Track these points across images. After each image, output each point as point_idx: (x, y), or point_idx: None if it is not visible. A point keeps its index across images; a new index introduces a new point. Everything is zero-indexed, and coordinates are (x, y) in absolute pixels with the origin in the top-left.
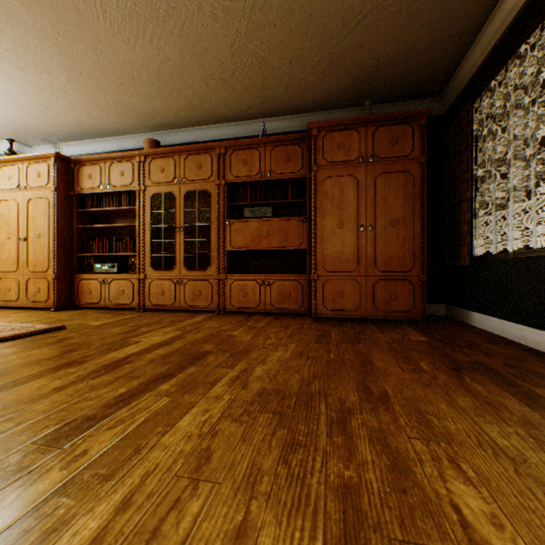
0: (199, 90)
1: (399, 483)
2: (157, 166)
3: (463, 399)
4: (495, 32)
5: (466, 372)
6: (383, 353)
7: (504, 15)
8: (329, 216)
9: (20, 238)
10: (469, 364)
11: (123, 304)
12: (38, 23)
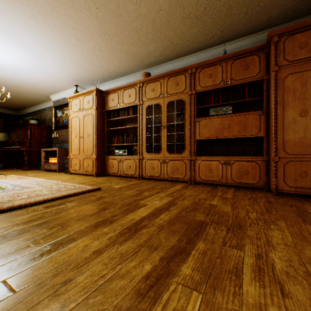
0: (178, 30)
1: None
2: (150, 88)
3: None
4: None
5: None
6: None
7: None
8: (290, 107)
9: (80, 137)
10: None
11: (130, 174)
12: (87, 3)
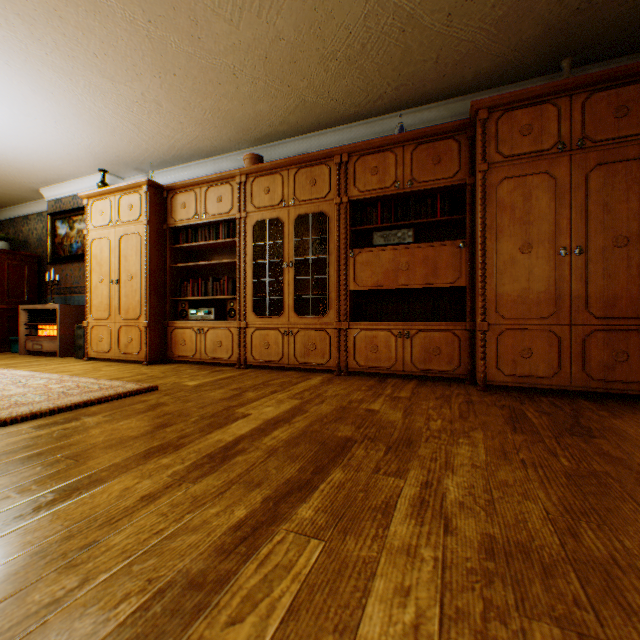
0: (315, 80)
1: None
2: (261, 186)
3: None
4: None
5: None
6: None
7: None
8: (505, 236)
9: (112, 281)
10: None
11: (221, 358)
12: (127, 10)
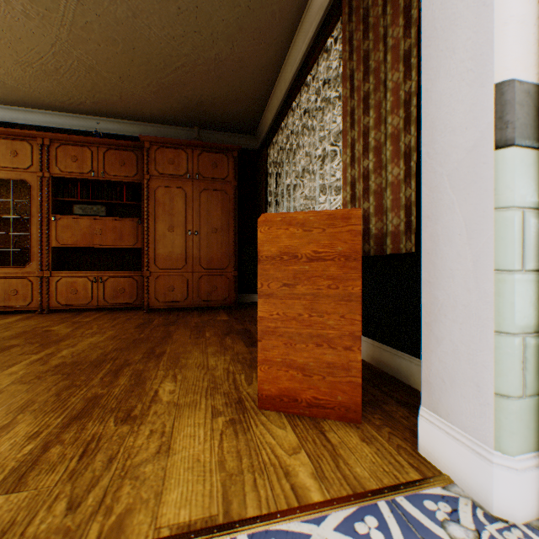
0: (14, 72)
1: (133, 389)
2: None
3: (213, 348)
4: (275, 106)
5: (231, 334)
6: (186, 330)
7: (278, 97)
8: (161, 221)
9: None
10: (239, 330)
11: None
12: None
